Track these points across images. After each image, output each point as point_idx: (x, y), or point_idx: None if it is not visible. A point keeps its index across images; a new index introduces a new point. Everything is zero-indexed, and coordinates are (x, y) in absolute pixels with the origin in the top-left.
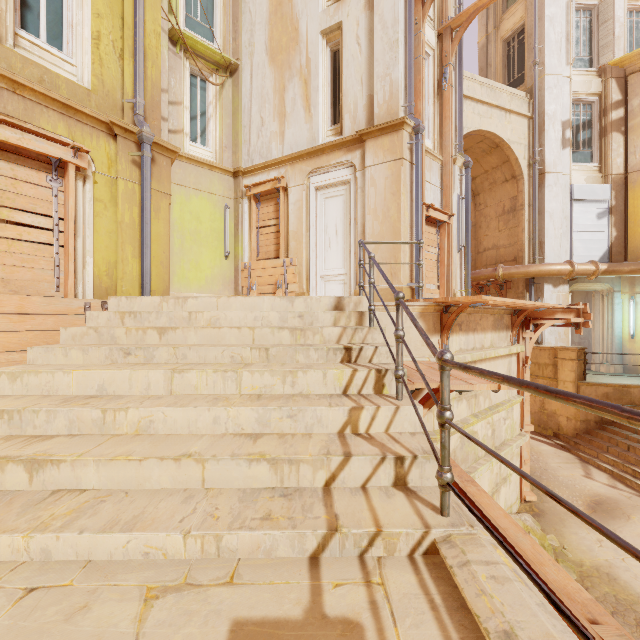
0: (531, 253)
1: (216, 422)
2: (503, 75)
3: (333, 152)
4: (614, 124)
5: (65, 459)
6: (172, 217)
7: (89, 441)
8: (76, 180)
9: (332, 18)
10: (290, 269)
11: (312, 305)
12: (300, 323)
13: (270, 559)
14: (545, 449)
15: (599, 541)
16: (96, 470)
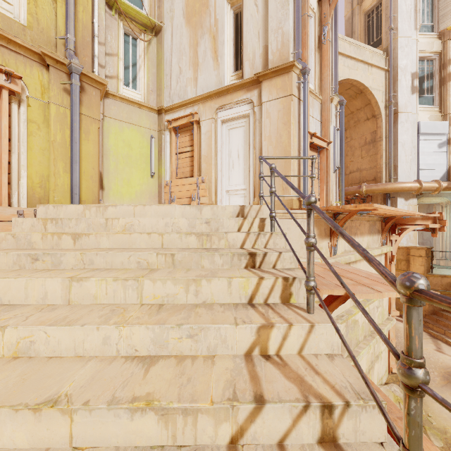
0: (387, 174)
1: (106, 343)
2: (364, 40)
3: (236, 92)
4: None
5: None
6: (108, 144)
7: None
8: (11, 103)
9: None
10: (202, 185)
11: (218, 212)
12: (207, 229)
13: None
14: (401, 326)
15: None
16: None
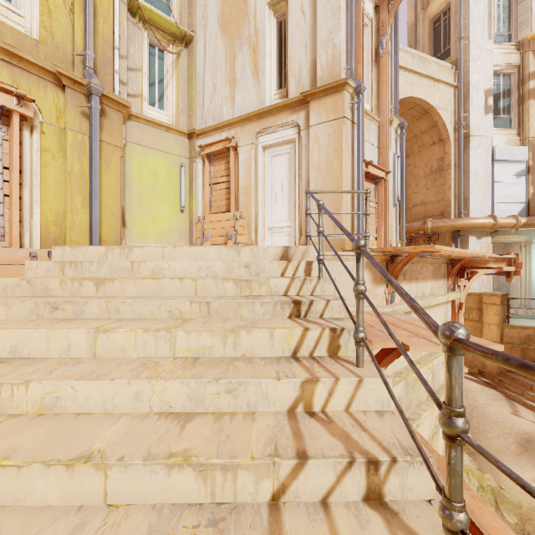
0: (456, 208)
1: (138, 398)
2: (430, 50)
3: (279, 113)
4: (531, 92)
5: None
6: (131, 174)
7: None
8: (22, 130)
9: None
10: (240, 222)
11: (259, 255)
12: (246, 273)
13: None
14: (472, 386)
15: (534, 481)
16: None
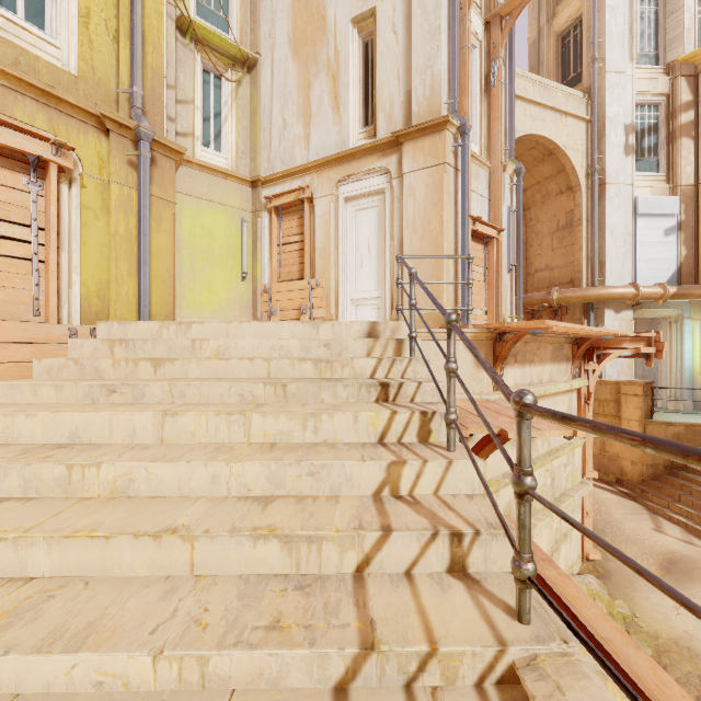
0: (589, 274)
1: (215, 481)
2: (557, 74)
3: (365, 157)
4: (684, 128)
5: (5, 536)
6: (181, 232)
7: (46, 508)
8: (60, 183)
9: (364, 3)
10: (316, 292)
11: (341, 332)
12: (326, 353)
13: (277, 692)
14: (607, 497)
15: (676, 608)
16: (47, 551)
